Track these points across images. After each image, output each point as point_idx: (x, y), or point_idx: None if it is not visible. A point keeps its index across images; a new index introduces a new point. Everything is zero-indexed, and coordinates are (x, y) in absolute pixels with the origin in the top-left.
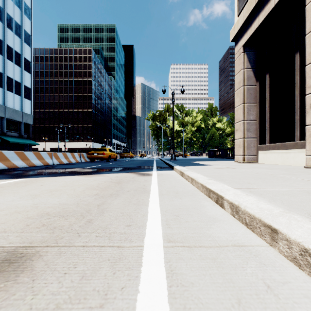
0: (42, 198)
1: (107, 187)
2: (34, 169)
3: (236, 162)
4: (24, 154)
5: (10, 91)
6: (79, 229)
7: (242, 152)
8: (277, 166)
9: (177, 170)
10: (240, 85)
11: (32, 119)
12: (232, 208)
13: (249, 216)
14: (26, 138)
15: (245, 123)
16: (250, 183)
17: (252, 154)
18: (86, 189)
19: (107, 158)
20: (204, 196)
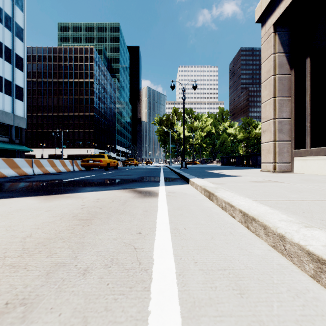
0: None
1: (44, 242)
2: None
3: (264, 171)
4: None
5: None
6: None
7: (272, 159)
8: None
9: (197, 185)
10: (270, 75)
11: (25, 122)
12: None
13: None
14: (19, 144)
15: (276, 122)
16: None
17: (285, 162)
18: None
19: (105, 166)
20: None
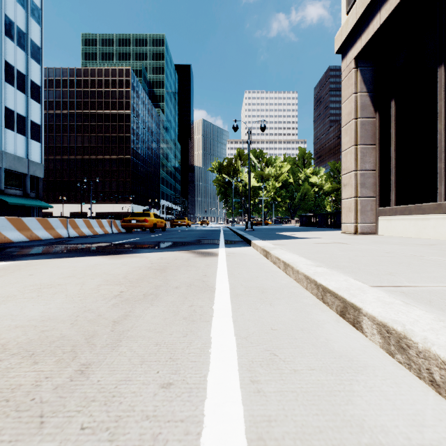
0: (14, 305)
1: (140, 279)
2: (35, 244)
3: (345, 233)
4: (22, 222)
5: (10, 128)
6: (50, 398)
7: (353, 218)
8: (411, 241)
9: (258, 247)
10: (351, 118)
11: (42, 170)
12: (385, 336)
13: (445, 368)
14: (34, 198)
15: (358, 174)
16: (392, 274)
17: (368, 222)
18: (103, 284)
19: (151, 227)
20: (312, 298)
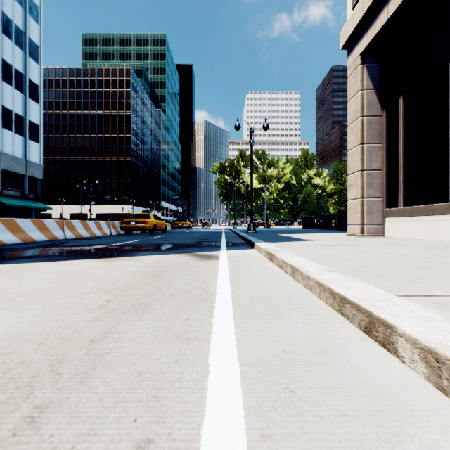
0: None
1: (132, 285)
2: (28, 247)
3: (350, 235)
4: (15, 223)
5: (8, 128)
6: None
7: (359, 219)
8: (422, 243)
9: (261, 249)
10: (357, 116)
11: (41, 171)
12: (433, 366)
13: None
14: (33, 200)
15: (365, 174)
16: (416, 281)
17: (375, 223)
18: (89, 291)
19: (151, 229)
20: (328, 309)
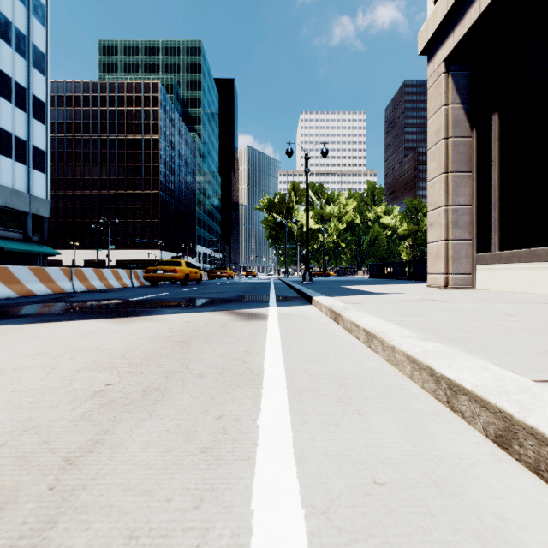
0: None
1: (147, 358)
2: (23, 302)
3: (431, 286)
4: (8, 272)
5: (6, 155)
6: None
7: (443, 267)
8: (527, 297)
9: (322, 306)
10: (440, 137)
11: (48, 207)
12: None
13: None
14: (38, 243)
15: (449, 210)
16: None
17: (463, 272)
18: (85, 368)
19: (182, 279)
20: (428, 398)
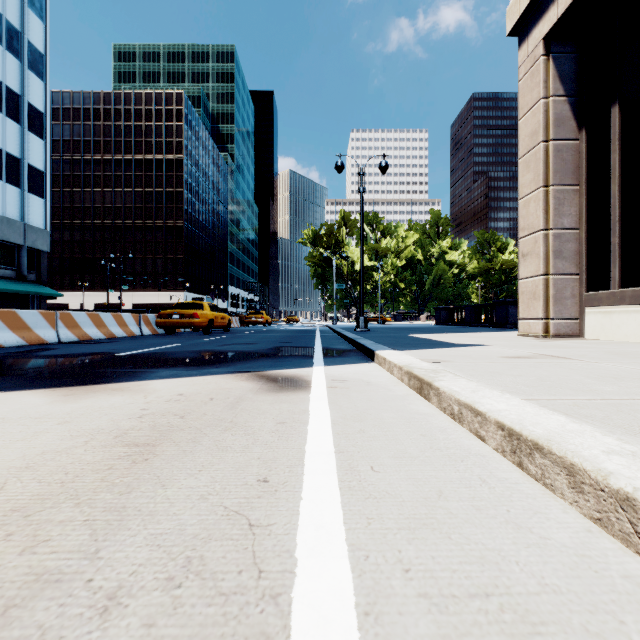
0: None
1: (28, 507)
2: None
3: (525, 335)
4: None
5: None
6: None
7: (541, 310)
8: None
9: (393, 365)
10: (537, 141)
11: (47, 239)
12: None
13: None
14: (35, 282)
15: (550, 236)
16: None
17: (568, 317)
18: None
19: (205, 326)
20: None
